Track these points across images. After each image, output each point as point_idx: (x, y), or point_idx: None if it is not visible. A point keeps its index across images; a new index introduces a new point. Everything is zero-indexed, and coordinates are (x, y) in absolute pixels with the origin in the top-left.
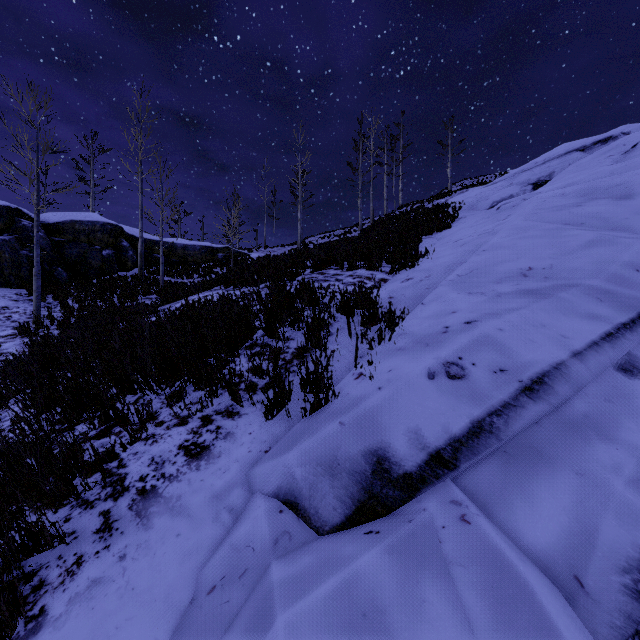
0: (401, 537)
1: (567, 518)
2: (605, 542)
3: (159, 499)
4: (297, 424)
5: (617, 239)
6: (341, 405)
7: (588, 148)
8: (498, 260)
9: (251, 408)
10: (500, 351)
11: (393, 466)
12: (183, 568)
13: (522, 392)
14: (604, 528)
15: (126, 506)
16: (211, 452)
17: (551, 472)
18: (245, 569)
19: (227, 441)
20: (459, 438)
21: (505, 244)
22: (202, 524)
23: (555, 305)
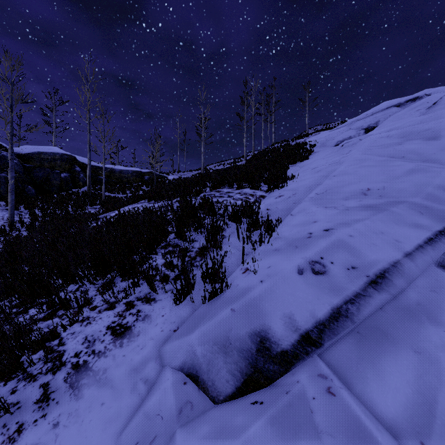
0: (281, 408)
1: (411, 390)
2: (443, 412)
3: (89, 372)
4: (199, 308)
5: (430, 168)
6: (232, 294)
7: (402, 104)
8: (345, 183)
9: (164, 295)
10: (351, 252)
11: (273, 345)
12: (105, 434)
13: (369, 285)
14: (441, 399)
15: (62, 379)
16: (132, 331)
17: (395, 350)
18: (155, 436)
19: (145, 322)
20: (323, 322)
21: (349, 171)
22: (122, 394)
23: (389, 217)
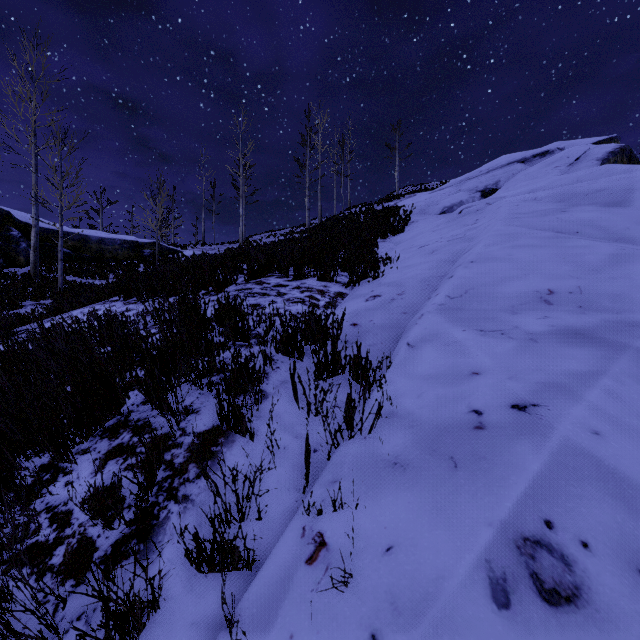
0: None
1: None
2: None
3: None
4: None
5: None
6: None
7: (528, 160)
8: (498, 276)
9: None
10: (624, 499)
11: None
12: None
13: None
14: None
15: None
16: None
17: None
18: None
19: None
20: None
21: (497, 254)
22: None
23: None
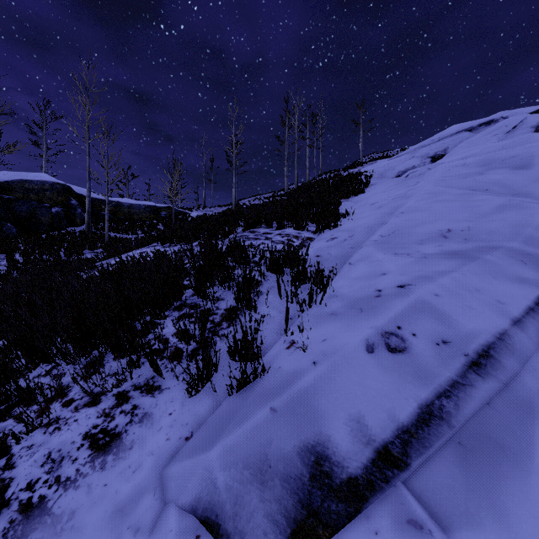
0: None
1: None
2: None
3: (45, 518)
4: (223, 403)
5: (526, 204)
6: (272, 383)
7: (475, 129)
8: (417, 222)
9: (174, 380)
10: (440, 319)
11: (335, 468)
12: None
13: (469, 368)
14: None
15: None
16: (122, 442)
17: (521, 476)
18: None
19: (143, 425)
20: (408, 428)
21: (421, 207)
22: None
23: (484, 268)
